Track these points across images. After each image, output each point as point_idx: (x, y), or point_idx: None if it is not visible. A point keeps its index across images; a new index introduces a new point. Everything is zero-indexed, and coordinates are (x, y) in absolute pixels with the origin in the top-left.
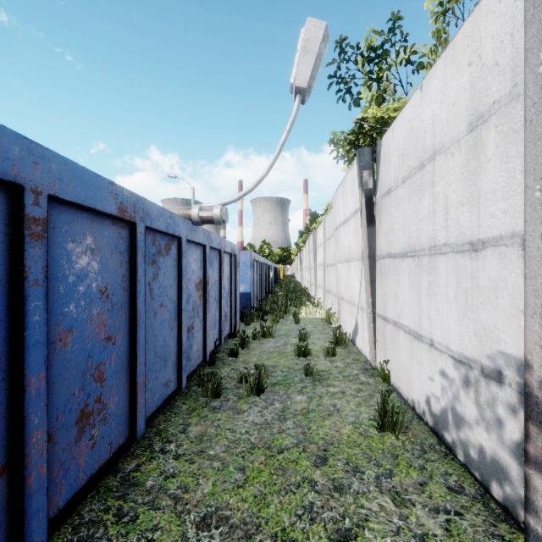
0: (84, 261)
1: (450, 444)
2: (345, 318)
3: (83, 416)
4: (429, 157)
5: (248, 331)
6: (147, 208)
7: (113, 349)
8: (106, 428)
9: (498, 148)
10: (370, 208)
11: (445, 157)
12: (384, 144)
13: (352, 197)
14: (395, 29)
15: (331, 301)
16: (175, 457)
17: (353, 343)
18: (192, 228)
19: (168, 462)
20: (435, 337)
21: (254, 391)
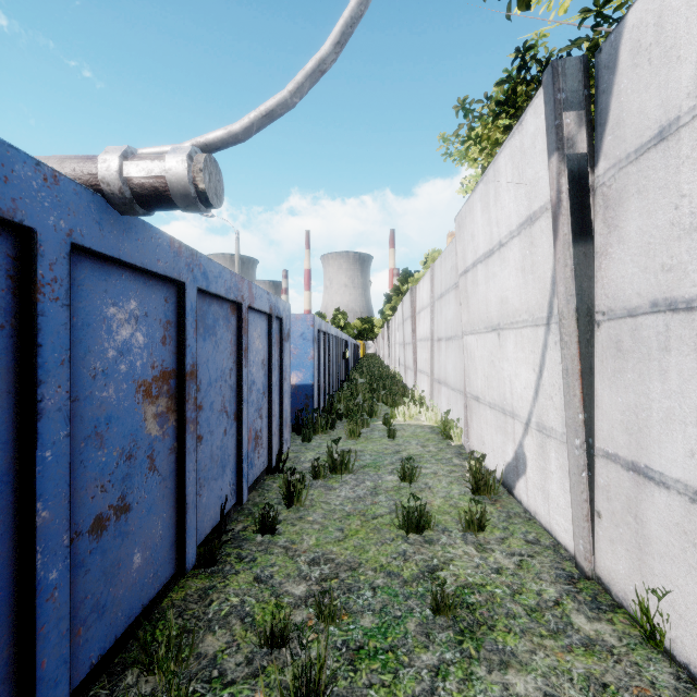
0: None
1: None
2: (485, 436)
3: None
4: None
5: (306, 456)
6: None
7: None
8: None
9: None
10: (581, 200)
11: None
12: (634, 24)
13: (518, 193)
14: None
15: (447, 399)
16: None
17: (507, 488)
18: (111, 219)
19: None
20: None
21: None
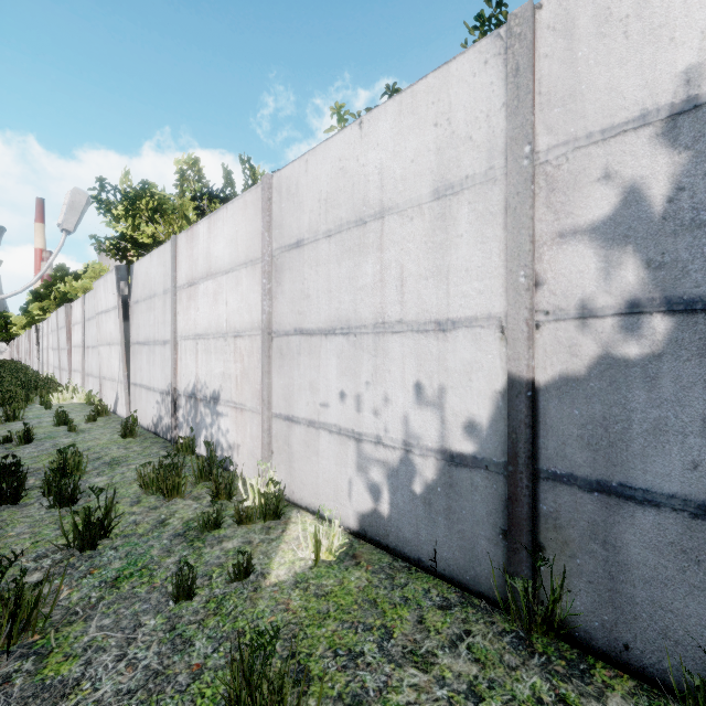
0: None
1: (159, 433)
2: (108, 395)
3: None
4: (154, 295)
5: None
6: None
7: None
8: None
9: (169, 307)
10: (126, 309)
11: (158, 299)
12: (135, 269)
13: (113, 295)
14: (145, 189)
15: (93, 384)
16: None
17: (115, 413)
18: None
19: None
20: (155, 386)
21: (23, 442)
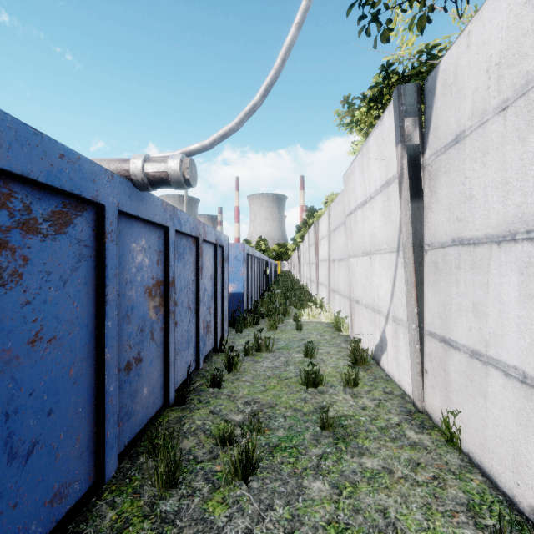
0: None
1: None
2: (363, 327)
3: None
4: None
5: (239, 342)
6: None
7: None
8: None
9: None
10: (415, 174)
11: None
12: (444, 69)
13: (380, 165)
14: None
15: (339, 303)
16: None
17: (376, 362)
18: (135, 194)
19: None
20: None
21: (239, 473)
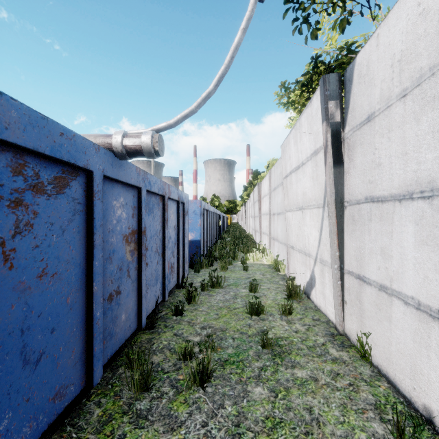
0: None
1: None
2: (297, 268)
3: None
4: None
5: (197, 280)
6: None
7: None
8: None
9: None
10: (337, 145)
11: None
12: (359, 63)
13: (310, 138)
14: None
15: (278, 249)
16: None
17: (307, 295)
18: (115, 162)
19: None
20: None
21: (197, 380)
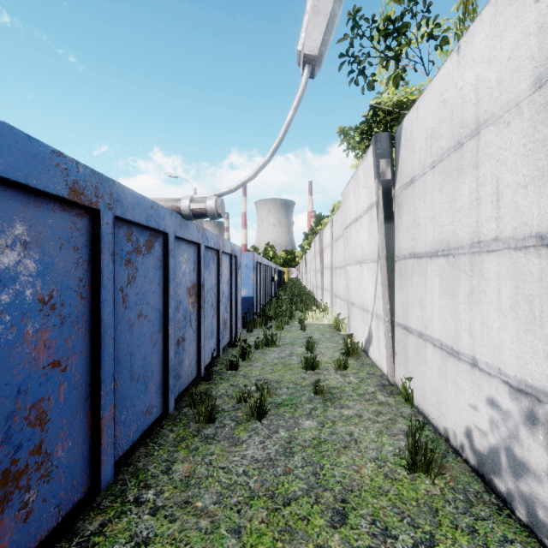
0: (9, 258)
1: (503, 494)
2: (357, 326)
3: (8, 478)
4: (471, 132)
5: (250, 339)
6: (118, 193)
7: (62, 377)
8: (50, 485)
9: None
10: (388, 202)
11: (495, 129)
12: (405, 127)
13: (366, 191)
14: None
15: (339, 306)
16: (152, 512)
17: (366, 353)
18: (182, 223)
19: (142, 520)
20: (480, 356)
21: (255, 415)
